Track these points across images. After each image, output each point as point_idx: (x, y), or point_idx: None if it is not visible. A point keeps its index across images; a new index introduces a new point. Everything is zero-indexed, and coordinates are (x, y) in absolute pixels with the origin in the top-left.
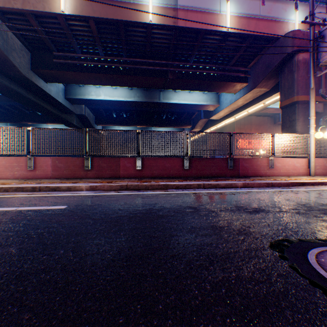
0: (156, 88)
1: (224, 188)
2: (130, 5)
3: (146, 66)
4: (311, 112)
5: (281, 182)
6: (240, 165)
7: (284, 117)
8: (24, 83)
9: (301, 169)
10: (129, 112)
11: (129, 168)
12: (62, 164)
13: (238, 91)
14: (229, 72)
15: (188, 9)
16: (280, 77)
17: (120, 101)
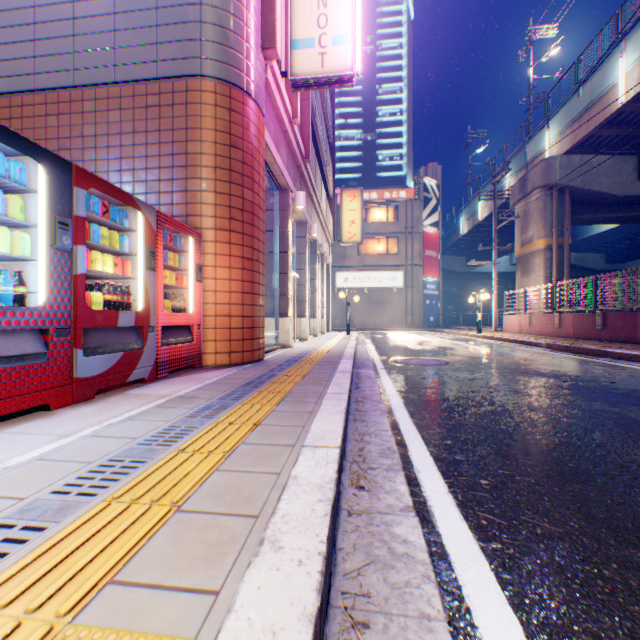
0: None
1: None
2: None
3: None
4: None
5: None
6: None
7: None
8: (633, 201)
9: None
10: None
11: None
12: (577, 322)
13: None
14: None
15: None
16: None
17: None
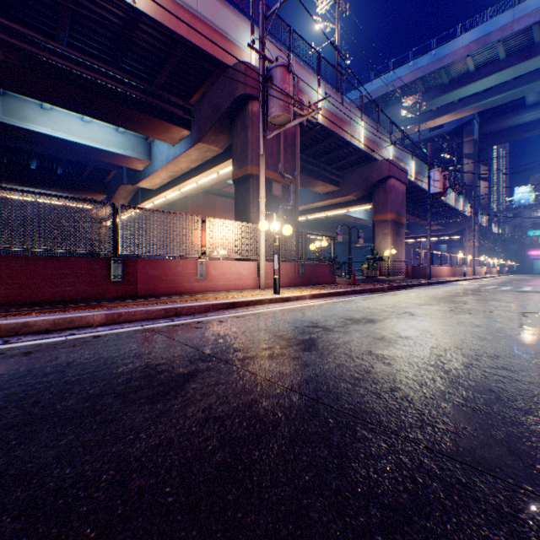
0: None
1: (46, 332)
2: None
3: None
4: (262, 192)
5: (197, 305)
6: (143, 274)
7: (238, 197)
8: None
9: (250, 279)
10: None
11: None
12: None
13: (178, 142)
14: (156, 100)
15: None
16: (233, 133)
17: None
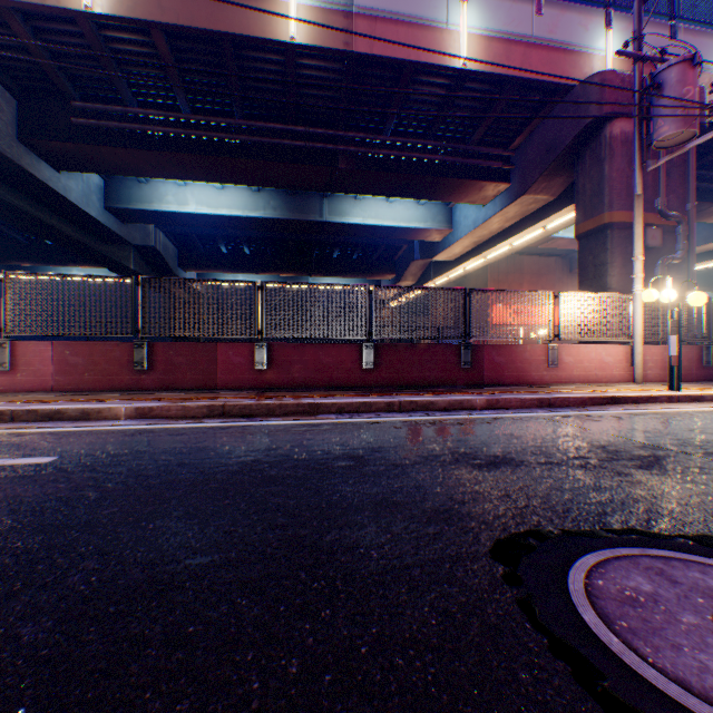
0: (312, 190)
1: (444, 410)
2: (246, 1)
3: (289, 139)
4: (636, 247)
5: (570, 397)
6: (488, 361)
7: (585, 257)
8: (2, 169)
9: (615, 368)
10: (257, 243)
11: (239, 367)
12: (80, 358)
13: (490, 201)
14: (470, 159)
15: (378, 17)
16: (575, 172)
17: (233, 217)
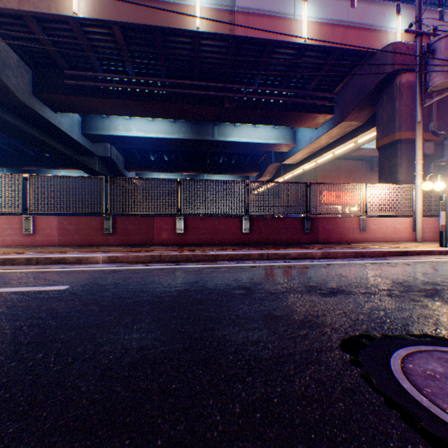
0: (208, 121)
1: (295, 259)
2: (169, 6)
3: (194, 90)
4: (417, 155)
5: (375, 251)
6: (321, 228)
7: (382, 161)
8: (23, 112)
9: (403, 232)
10: (172, 154)
11: (167, 231)
12: (73, 226)
13: (320, 126)
14: (307, 100)
15: (250, 13)
16: (376, 107)
17: (159, 138)
